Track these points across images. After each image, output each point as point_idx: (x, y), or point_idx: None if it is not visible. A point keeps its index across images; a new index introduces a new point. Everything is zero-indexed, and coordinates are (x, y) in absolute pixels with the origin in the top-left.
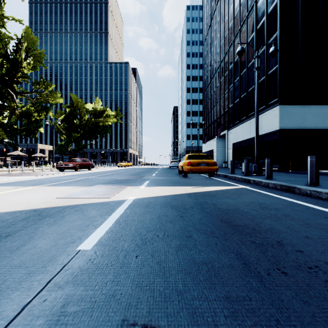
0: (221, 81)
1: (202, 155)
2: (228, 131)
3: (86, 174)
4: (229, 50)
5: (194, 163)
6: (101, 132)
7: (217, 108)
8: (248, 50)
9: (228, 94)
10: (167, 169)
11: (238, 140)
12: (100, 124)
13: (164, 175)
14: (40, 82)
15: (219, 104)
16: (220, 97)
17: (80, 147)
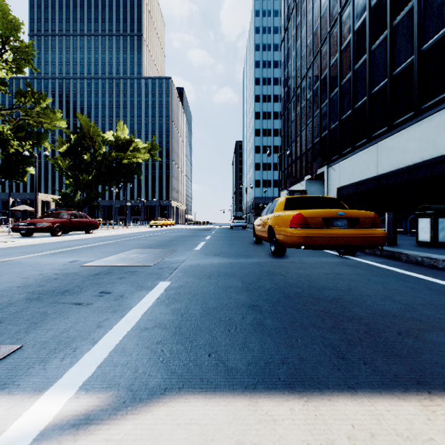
0: (315, 88)
1: (324, 198)
2: (328, 168)
3: (50, 244)
4: (331, 33)
5: (314, 219)
6: (126, 174)
7: (307, 134)
8: (371, 21)
9: (329, 106)
10: (227, 231)
11: (349, 182)
12: (124, 162)
13: (222, 246)
14: (27, 93)
15: (311, 126)
16: (312, 115)
17: (93, 196)
